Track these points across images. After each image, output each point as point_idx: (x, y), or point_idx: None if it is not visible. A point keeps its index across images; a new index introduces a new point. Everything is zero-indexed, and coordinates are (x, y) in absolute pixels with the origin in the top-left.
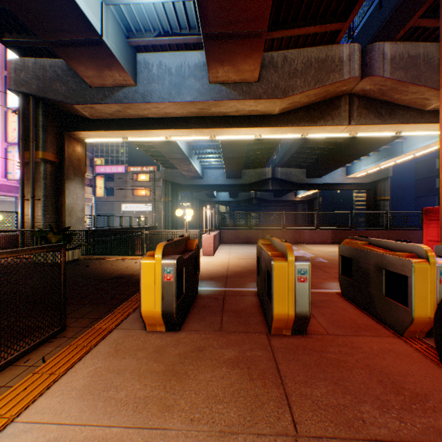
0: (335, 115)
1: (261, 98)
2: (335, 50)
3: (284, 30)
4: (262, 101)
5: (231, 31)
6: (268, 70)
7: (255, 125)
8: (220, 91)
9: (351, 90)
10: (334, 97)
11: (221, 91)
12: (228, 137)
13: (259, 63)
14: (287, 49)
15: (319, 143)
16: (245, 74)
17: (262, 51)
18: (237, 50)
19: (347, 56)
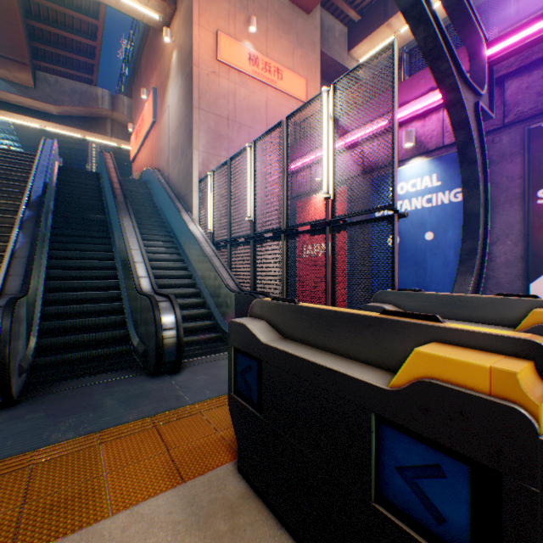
0: (103, 129)
1: (39, 100)
2: (94, 90)
3: (53, 66)
4: (40, 103)
5: (4, 55)
6: (44, 84)
7: (39, 118)
8: (2, 84)
9: (112, 117)
10: (102, 118)
11: (2, 85)
12: (14, 120)
13: (33, 79)
14: (62, 76)
15: (130, 157)
16: (23, 81)
17: (32, 73)
18: (12, 66)
19: (102, 96)
